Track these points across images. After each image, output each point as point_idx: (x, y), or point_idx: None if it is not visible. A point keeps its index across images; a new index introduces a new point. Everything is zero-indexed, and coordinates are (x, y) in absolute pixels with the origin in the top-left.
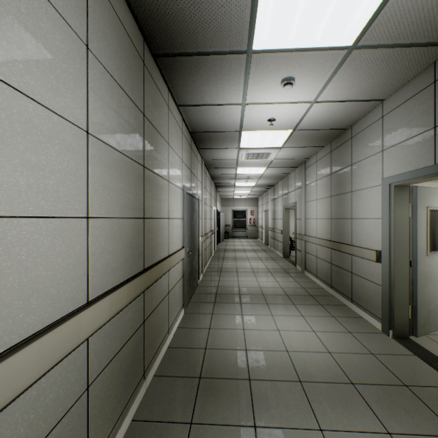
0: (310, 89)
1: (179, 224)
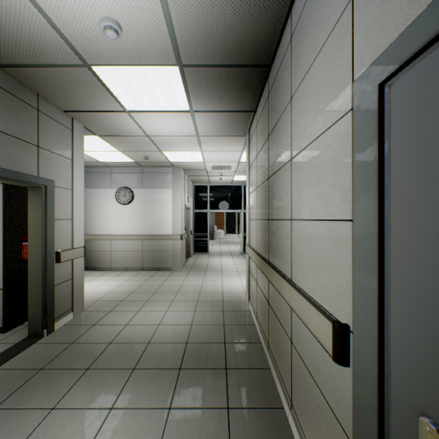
0: (58, 5)
1: (331, 236)
